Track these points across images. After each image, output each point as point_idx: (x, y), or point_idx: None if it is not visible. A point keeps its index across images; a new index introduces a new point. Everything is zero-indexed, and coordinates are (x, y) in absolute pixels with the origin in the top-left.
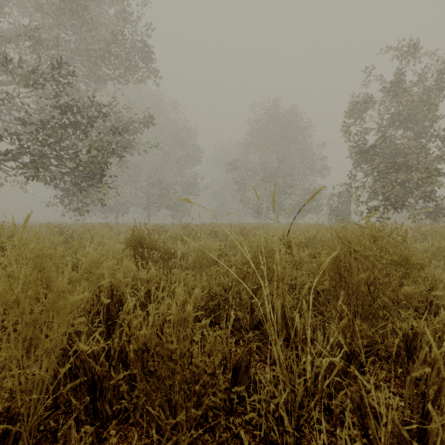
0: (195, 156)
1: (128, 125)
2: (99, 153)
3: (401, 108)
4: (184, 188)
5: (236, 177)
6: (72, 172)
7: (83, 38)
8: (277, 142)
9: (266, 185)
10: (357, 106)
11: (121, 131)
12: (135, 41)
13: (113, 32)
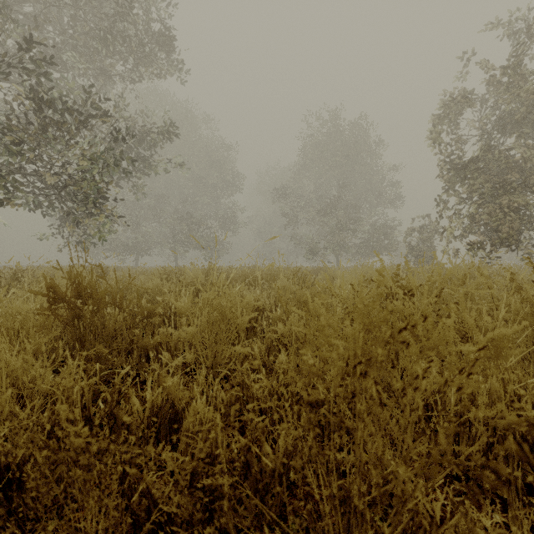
0: (233, 182)
1: (142, 136)
2: (93, 166)
3: (515, 105)
4: (220, 223)
5: (285, 209)
6: (58, 194)
7: (82, 21)
8: (337, 164)
9: (324, 219)
10: (451, 105)
11: (134, 144)
12: (149, 19)
13: (117, 3)
